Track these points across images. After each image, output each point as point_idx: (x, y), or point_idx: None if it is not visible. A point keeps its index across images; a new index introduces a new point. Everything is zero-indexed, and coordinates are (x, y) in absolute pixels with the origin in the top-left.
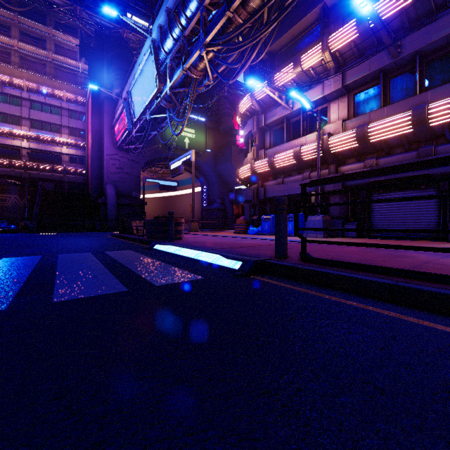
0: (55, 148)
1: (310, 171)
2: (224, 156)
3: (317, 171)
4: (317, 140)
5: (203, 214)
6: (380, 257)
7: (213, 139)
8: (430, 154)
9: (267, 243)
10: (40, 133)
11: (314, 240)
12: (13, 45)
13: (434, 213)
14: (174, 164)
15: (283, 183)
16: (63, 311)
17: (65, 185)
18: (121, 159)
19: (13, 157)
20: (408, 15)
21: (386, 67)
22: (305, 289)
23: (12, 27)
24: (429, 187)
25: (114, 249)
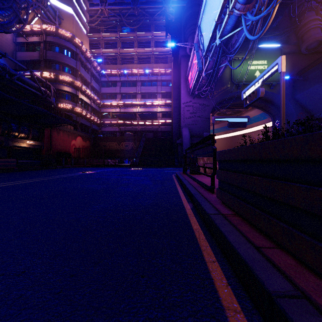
0: (153, 109)
1: None
2: (309, 78)
3: None
4: None
5: None
6: None
7: (290, 65)
8: None
9: None
10: (145, 101)
11: None
12: (134, 52)
13: None
14: (248, 91)
15: None
16: None
17: (159, 134)
18: (194, 105)
19: (133, 119)
20: None
21: None
22: None
23: (134, 42)
24: None
25: None
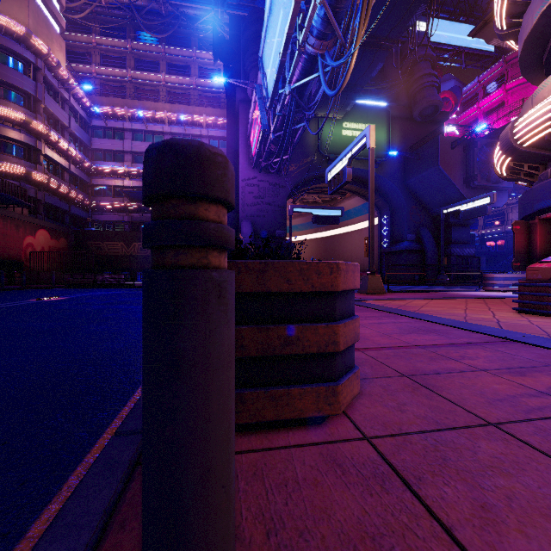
0: None
1: None
2: (422, 158)
3: None
4: None
5: (382, 259)
6: None
7: (400, 135)
8: None
9: None
10: None
11: None
12: (160, 80)
13: None
14: (333, 170)
15: None
16: None
17: None
18: (261, 184)
19: None
20: None
21: None
22: None
23: (160, 62)
24: None
25: None
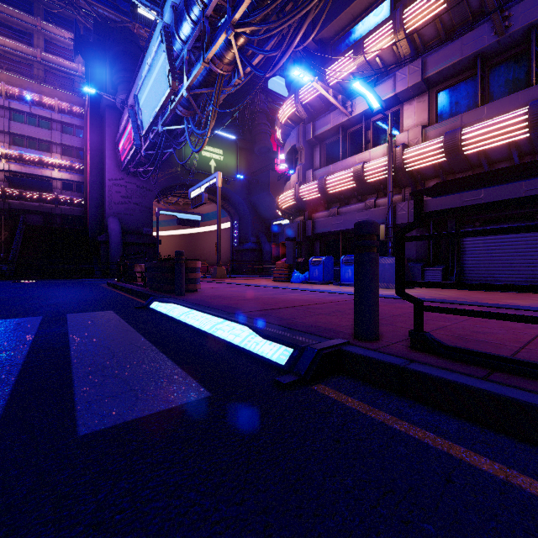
0: (43, 170)
1: (375, 198)
2: (260, 183)
3: (388, 197)
4: (388, 154)
5: (234, 255)
6: None
7: (246, 162)
8: None
9: (324, 299)
10: (23, 152)
11: (446, 308)
12: None
13: None
14: (194, 192)
15: (338, 215)
16: None
17: (56, 219)
18: (129, 185)
19: None
20: None
21: (485, 50)
22: (468, 449)
23: None
24: None
25: (87, 310)
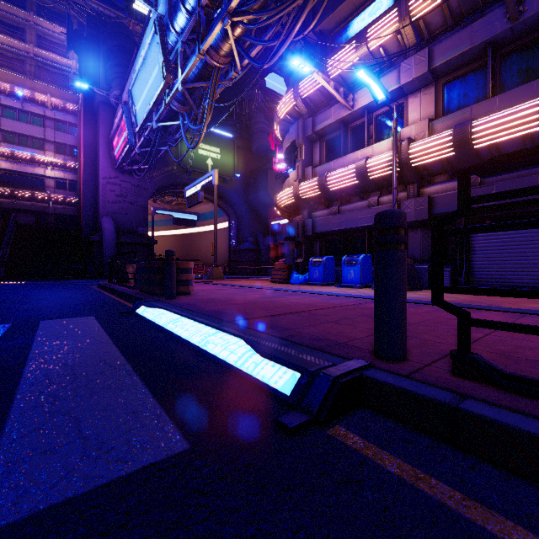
0: (36, 169)
1: (378, 195)
2: (258, 183)
3: (392, 193)
4: (392, 148)
5: (231, 256)
6: None
7: (243, 161)
8: None
9: (328, 303)
10: (15, 150)
11: (506, 324)
12: None
13: None
14: (190, 190)
15: (339, 213)
16: None
17: (49, 219)
18: (123, 184)
19: None
20: None
21: (497, 38)
22: None
23: None
24: None
25: (65, 315)
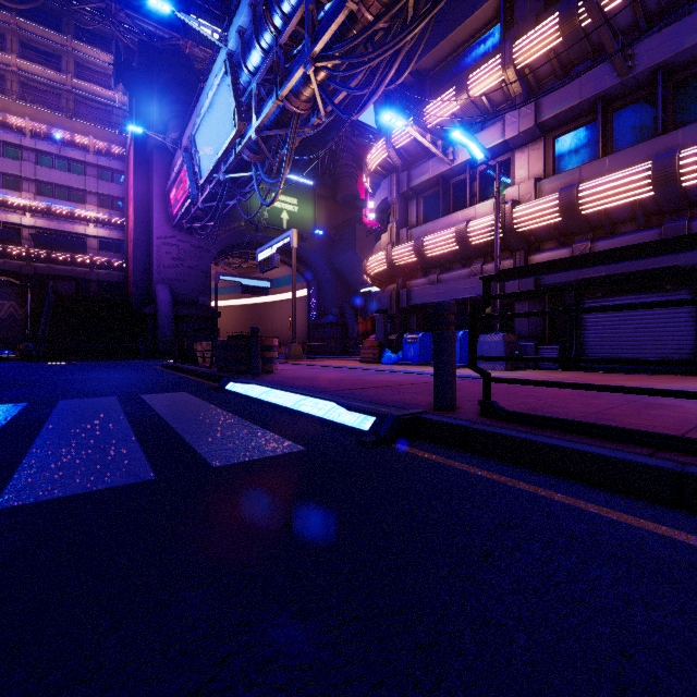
0: (75, 226)
1: (482, 263)
2: (344, 240)
3: (495, 262)
4: (495, 212)
5: (311, 331)
6: (619, 408)
7: (326, 214)
8: (682, 233)
9: (415, 380)
10: (52, 204)
11: (507, 379)
12: (8, 63)
13: (688, 330)
14: (263, 253)
15: (439, 282)
16: (1, 536)
17: (91, 286)
18: (181, 244)
19: (9, 240)
20: (644, 6)
21: (607, 92)
22: (497, 474)
23: (7, 36)
24: (680, 287)
25: (158, 391)
